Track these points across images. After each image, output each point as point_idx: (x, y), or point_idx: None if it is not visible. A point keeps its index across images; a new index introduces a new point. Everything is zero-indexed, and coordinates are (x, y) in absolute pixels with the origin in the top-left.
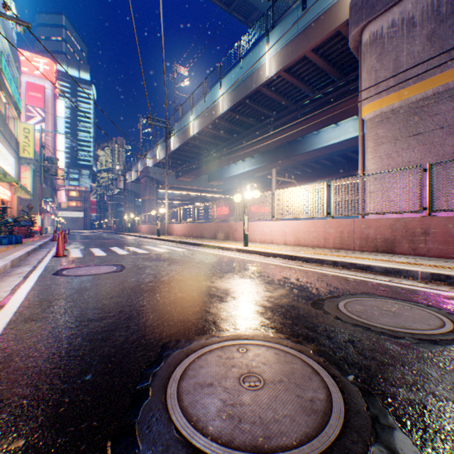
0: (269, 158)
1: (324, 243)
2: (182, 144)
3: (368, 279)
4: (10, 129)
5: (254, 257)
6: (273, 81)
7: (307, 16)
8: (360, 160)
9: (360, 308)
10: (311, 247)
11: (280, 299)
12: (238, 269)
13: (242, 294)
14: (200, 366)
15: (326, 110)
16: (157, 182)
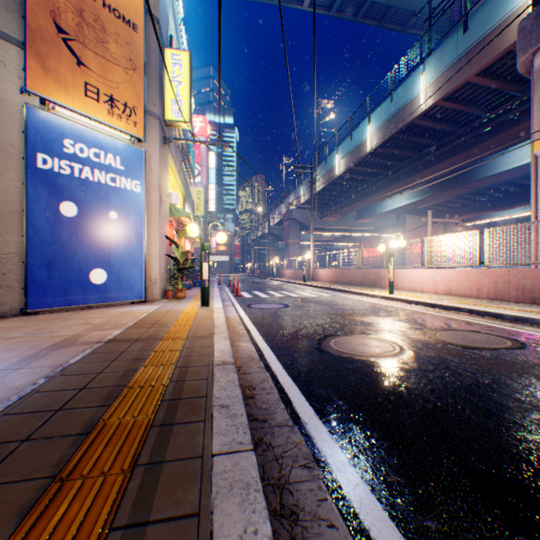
0: (434, 188)
1: (477, 293)
2: (327, 184)
3: (491, 324)
4: (191, 196)
5: (396, 303)
6: (430, 111)
7: (469, 39)
8: (533, 200)
9: (451, 335)
10: (462, 296)
11: (397, 327)
12: (375, 311)
13: (371, 324)
14: (342, 340)
15: (505, 131)
16: (300, 224)
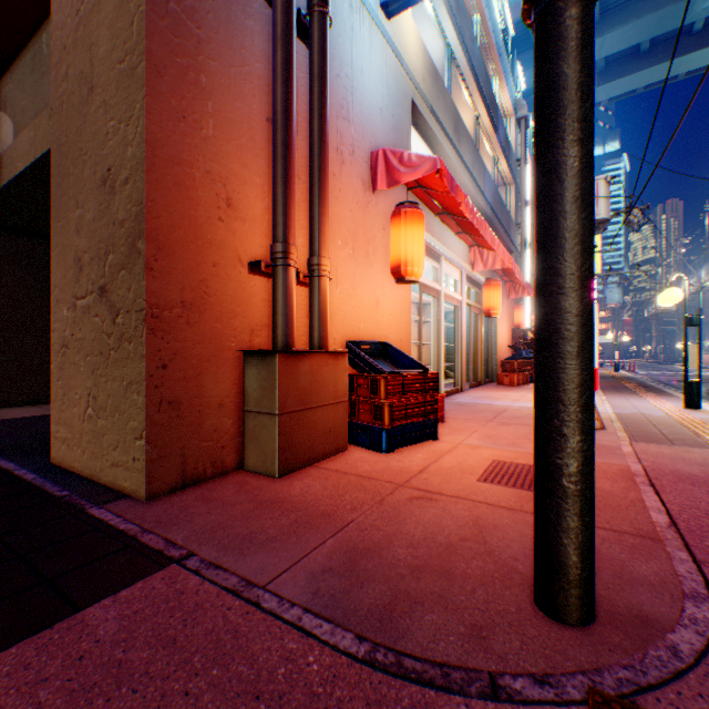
0: None
1: None
2: None
3: None
4: None
5: None
6: None
7: None
8: None
9: None
10: None
11: None
12: None
13: None
14: None
15: None
16: None
